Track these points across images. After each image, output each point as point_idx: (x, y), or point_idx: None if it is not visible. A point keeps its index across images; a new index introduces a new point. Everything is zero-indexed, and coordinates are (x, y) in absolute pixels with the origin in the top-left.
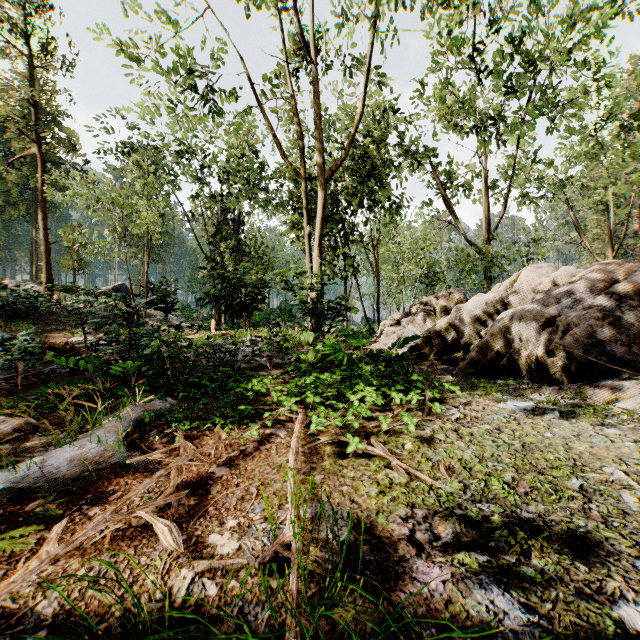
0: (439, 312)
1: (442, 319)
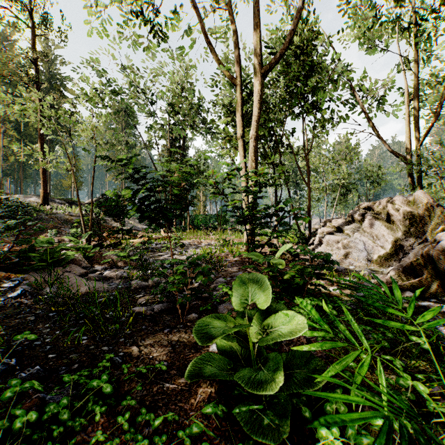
0: (401, 219)
1: None
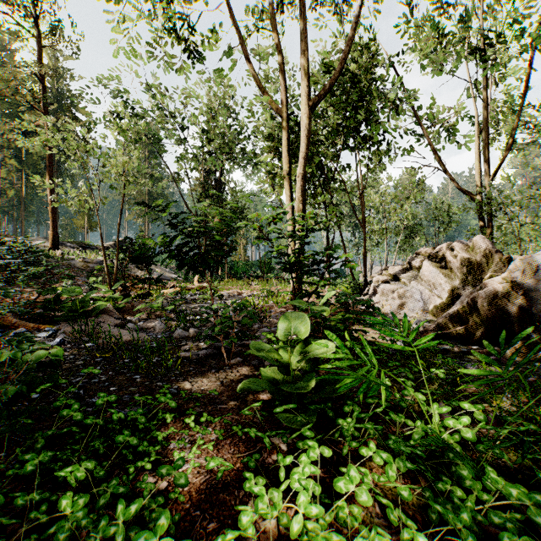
0: (459, 266)
1: (492, 278)
